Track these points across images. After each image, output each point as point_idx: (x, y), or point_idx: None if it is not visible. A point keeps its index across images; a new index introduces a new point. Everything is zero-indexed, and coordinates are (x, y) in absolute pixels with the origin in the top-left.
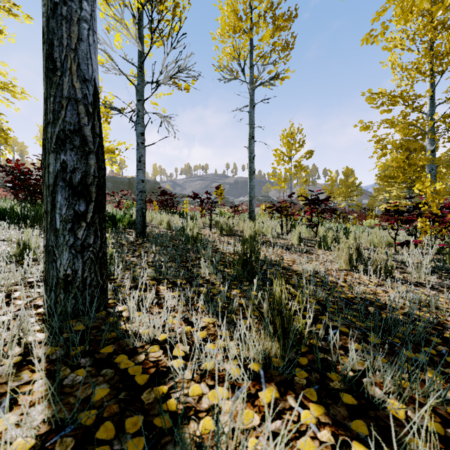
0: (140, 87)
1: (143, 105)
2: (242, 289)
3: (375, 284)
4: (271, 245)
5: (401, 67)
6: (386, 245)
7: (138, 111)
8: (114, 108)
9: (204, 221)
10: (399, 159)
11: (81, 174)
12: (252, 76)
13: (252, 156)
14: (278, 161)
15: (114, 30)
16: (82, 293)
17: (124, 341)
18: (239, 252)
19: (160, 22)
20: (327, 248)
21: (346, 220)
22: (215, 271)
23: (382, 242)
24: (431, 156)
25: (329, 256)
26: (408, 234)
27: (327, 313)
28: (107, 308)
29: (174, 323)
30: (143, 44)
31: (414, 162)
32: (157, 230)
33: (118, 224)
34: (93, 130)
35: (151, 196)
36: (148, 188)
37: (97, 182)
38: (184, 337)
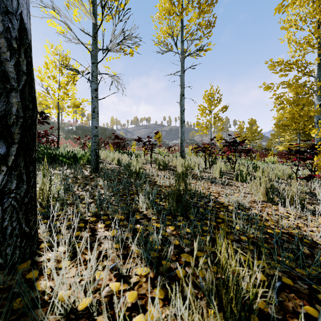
0: (94, 52)
1: (96, 67)
2: (176, 225)
3: (294, 216)
4: (198, 178)
5: (295, 41)
6: (287, 177)
7: (93, 71)
8: (73, 69)
9: (146, 158)
10: (294, 111)
11: (0, 113)
12: (182, 49)
13: (183, 109)
14: (201, 114)
15: (72, 6)
16: (1, 244)
17: (29, 318)
18: (173, 185)
19: (110, 1)
20: (243, 180)
21: (253, 157)
22: (152, 204)
23: (284, 175)
24: (319, 109)
25: (247, 189)
26: (305, 169)
27: (276, 273)
28: (35, 255)
29: (102, 278)
30: (96, 18)
31: (303, 114)
32: (109, 165)
33: (79, 161)
34: (17, 67)
35: (109, 140)
36: (107, 134)
37: (22, 122)
38: (105, 316)
